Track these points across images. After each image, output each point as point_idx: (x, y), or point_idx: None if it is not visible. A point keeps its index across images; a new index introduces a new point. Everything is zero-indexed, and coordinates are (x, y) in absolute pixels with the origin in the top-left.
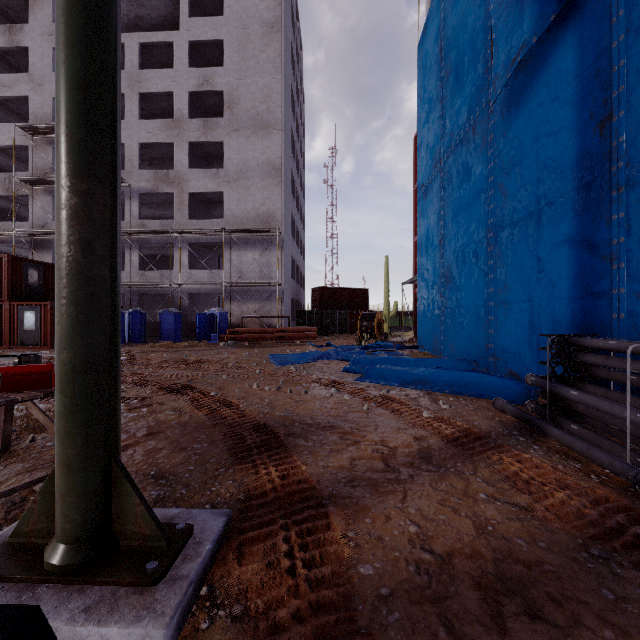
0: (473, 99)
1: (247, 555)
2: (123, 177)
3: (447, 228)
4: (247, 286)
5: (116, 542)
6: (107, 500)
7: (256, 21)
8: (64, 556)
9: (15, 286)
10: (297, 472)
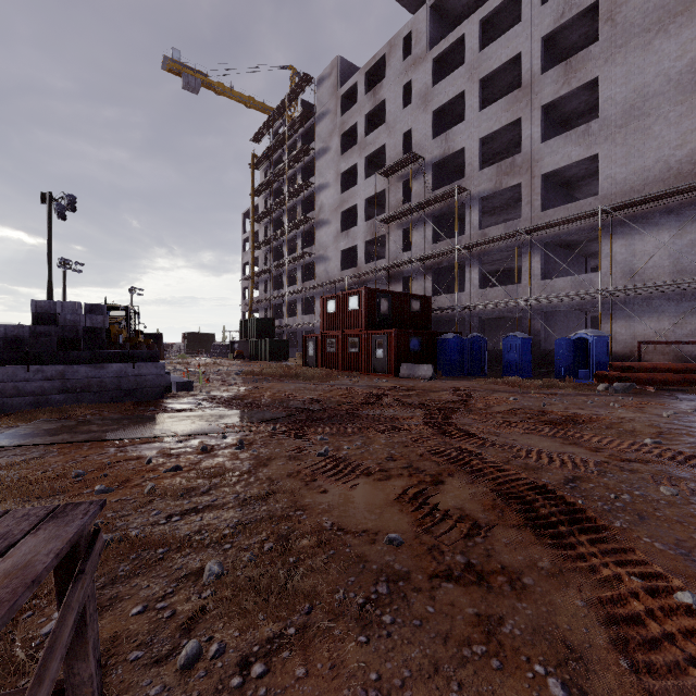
0: None
1: None
2: (462, 186)
3: None
4: (644, 292)
5: None
6: None
7: None
8: None
9: (370, 316)
10: None
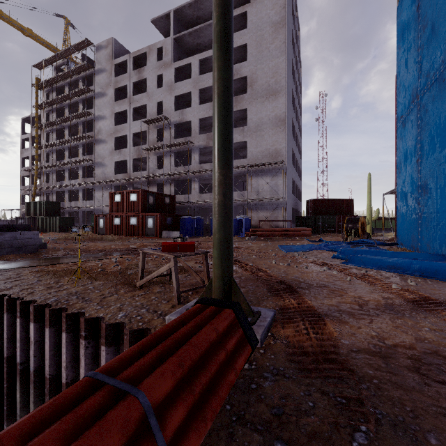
0: None
1: (285, 327)
2: (190, 140)
3: (424, 150)
4: (262, 200)
5: None
6: (230, 293)
7: (268, 24)
8: None
9: (144, 205)
10: (306, 303)
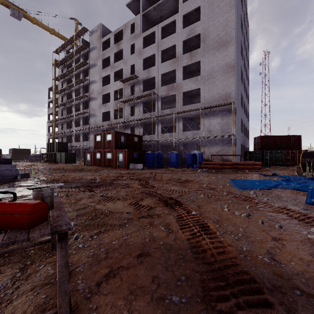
0: None
1: None
2: (154, 92)
3: None
4: (213, 138)
5: None
6: None
7: None
8: None
9: (116, 143)
10: None
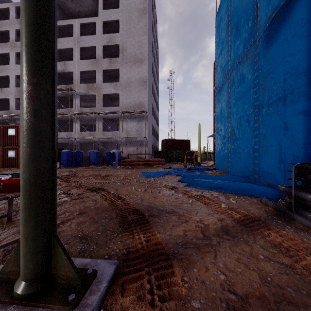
0: (246, 40)
1: (126, 290)
2: (72, 87)
3: (232, 108)
4: (130, 139)
5: (53, 280)
6: (48, 257)
7: (134, 10)
8: (24, 289)
9: None
10: (155, 238)
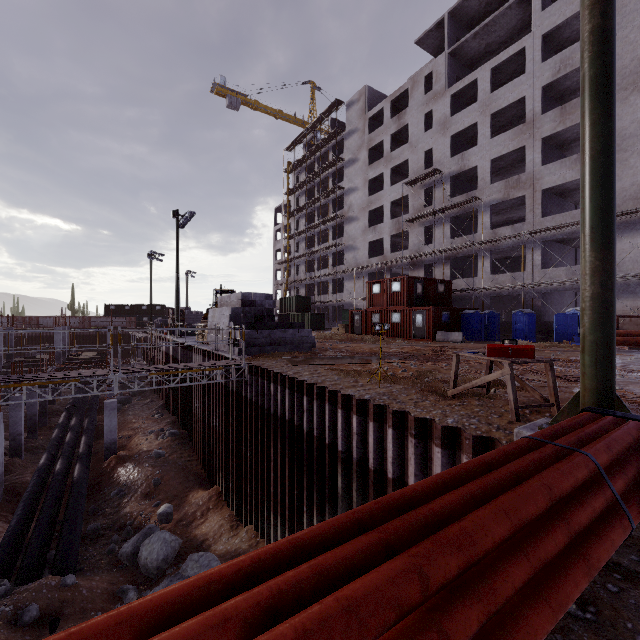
0: None
1: None
2: (476, 195)
3: None
4: (622, 279)
5: None
6: None
7: None
8: None
9: (410, 297)
10: None
